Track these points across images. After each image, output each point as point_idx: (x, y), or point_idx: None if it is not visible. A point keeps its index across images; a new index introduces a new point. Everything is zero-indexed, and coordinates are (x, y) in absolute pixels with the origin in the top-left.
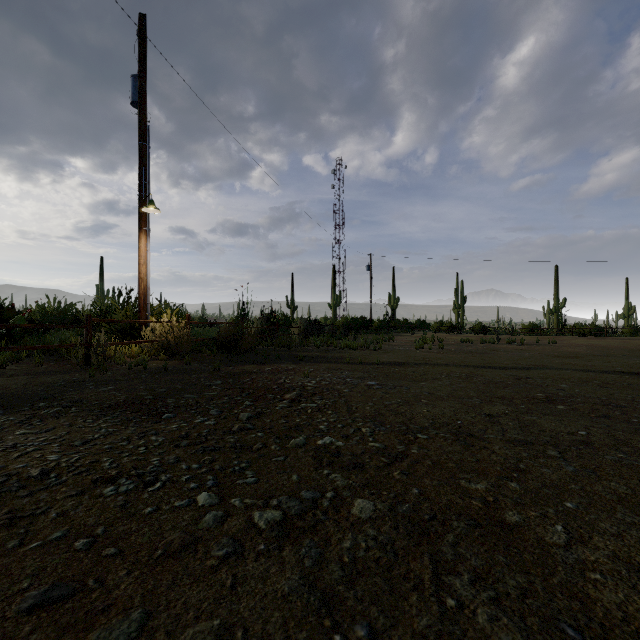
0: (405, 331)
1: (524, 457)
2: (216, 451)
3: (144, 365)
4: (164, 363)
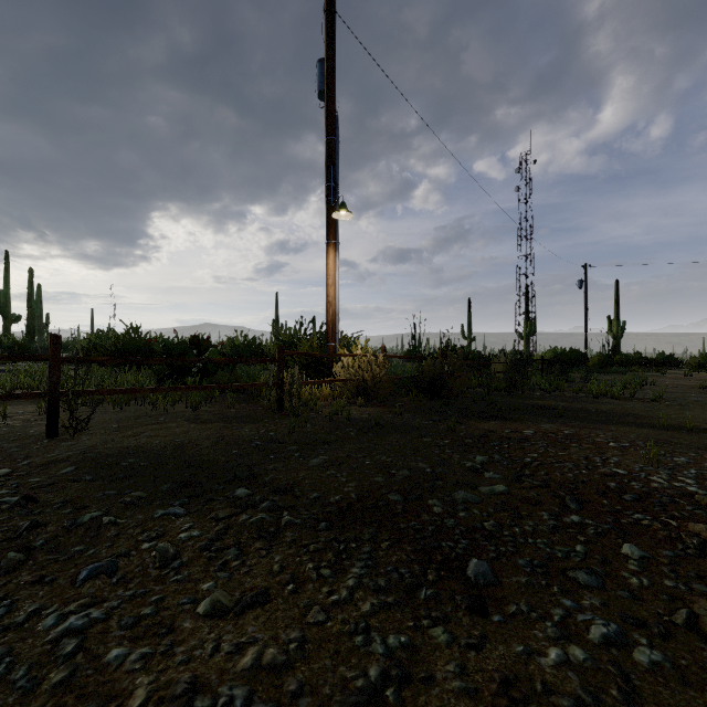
0: (645, 369)
1: None
2: None
3: (347, 415)
4: (364, 410)
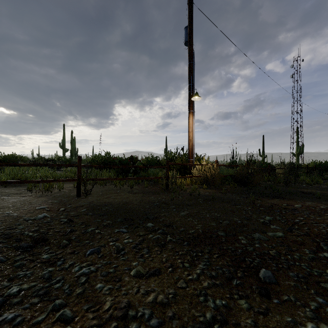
0: None
1: None
2: None
3: (198, 193)
4: (206, 191)
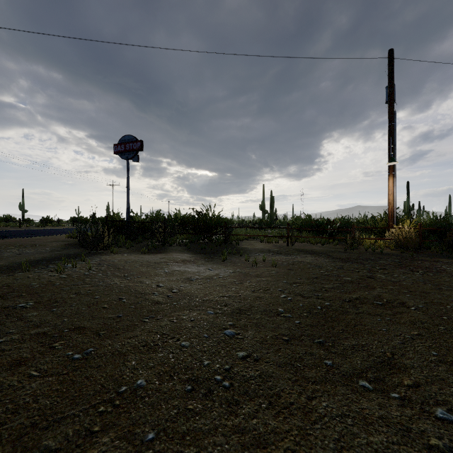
0: None
1: (449, 295)
2: (342, 269)
3: (372, 249)
4: (391, 251)
